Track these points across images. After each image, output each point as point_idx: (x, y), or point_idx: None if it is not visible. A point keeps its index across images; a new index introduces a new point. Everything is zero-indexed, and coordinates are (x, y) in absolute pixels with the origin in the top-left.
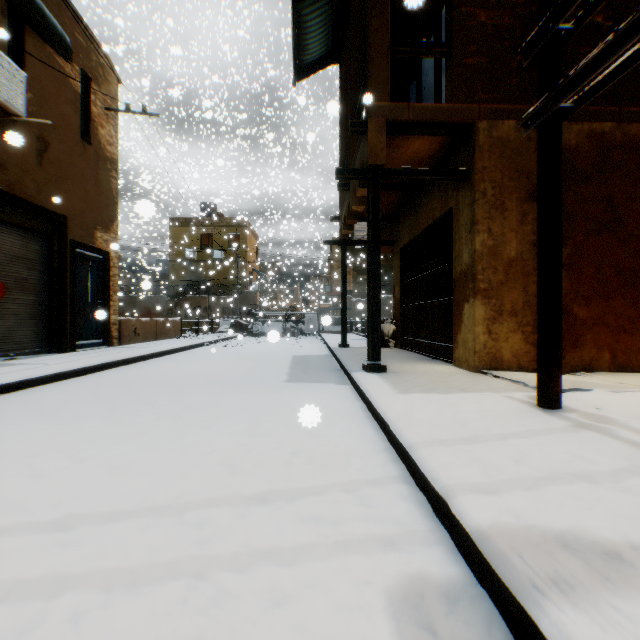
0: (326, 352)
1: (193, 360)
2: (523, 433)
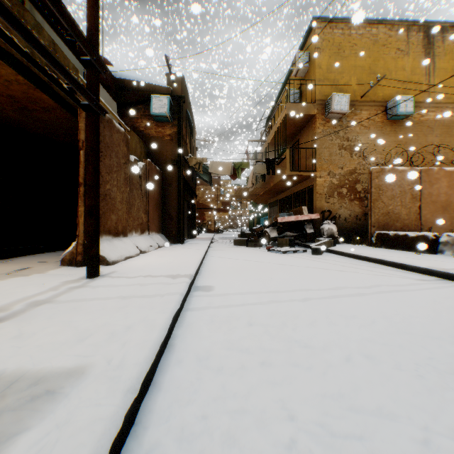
0: None
1: None
2: (101, 299)
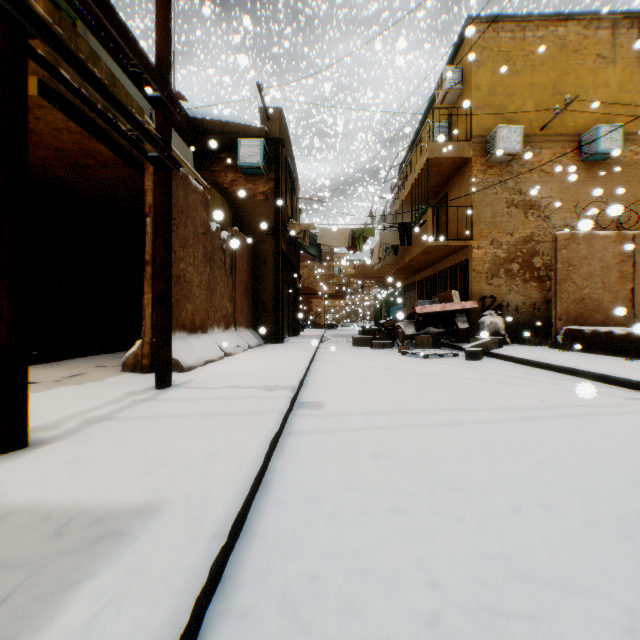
0: None
1: None
2: (176, 416)
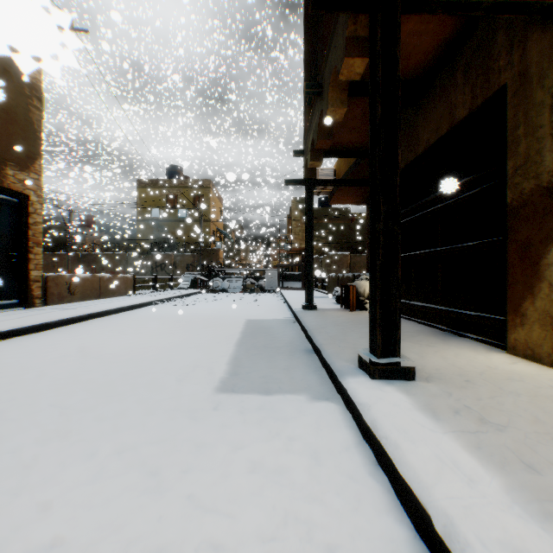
0: (287, 314)
1: (114, 328)
2: None
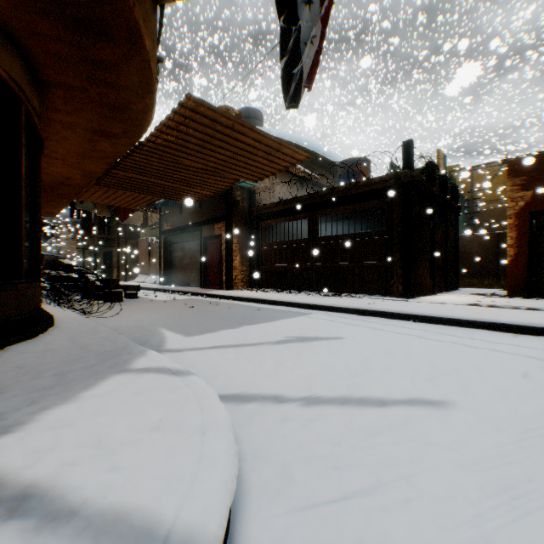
0: None
1: None
2: None
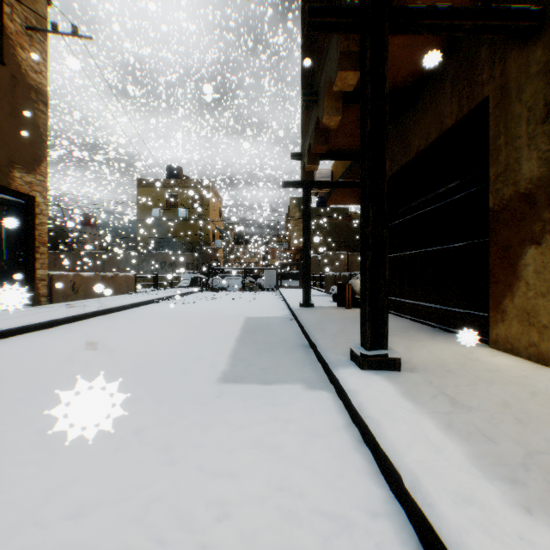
0: (285, 312)
1: (119, 325)
2: None
